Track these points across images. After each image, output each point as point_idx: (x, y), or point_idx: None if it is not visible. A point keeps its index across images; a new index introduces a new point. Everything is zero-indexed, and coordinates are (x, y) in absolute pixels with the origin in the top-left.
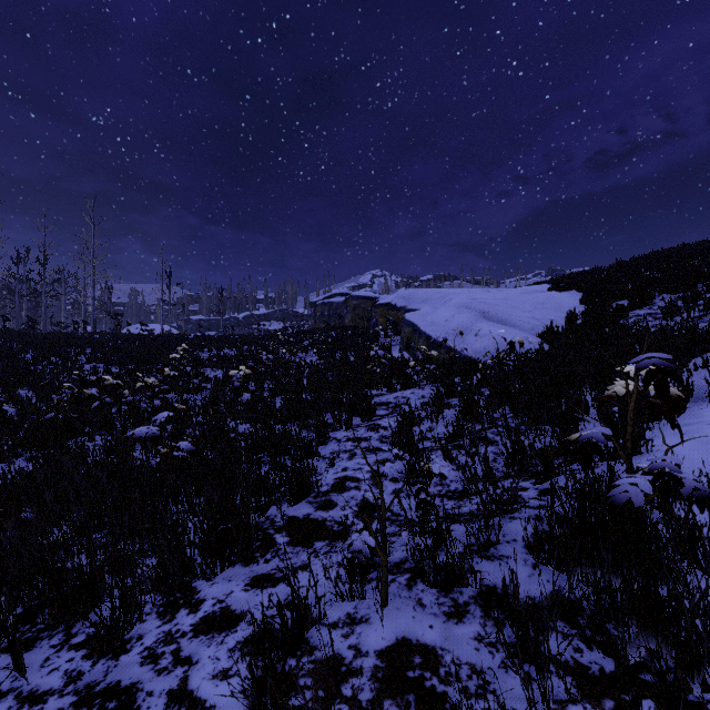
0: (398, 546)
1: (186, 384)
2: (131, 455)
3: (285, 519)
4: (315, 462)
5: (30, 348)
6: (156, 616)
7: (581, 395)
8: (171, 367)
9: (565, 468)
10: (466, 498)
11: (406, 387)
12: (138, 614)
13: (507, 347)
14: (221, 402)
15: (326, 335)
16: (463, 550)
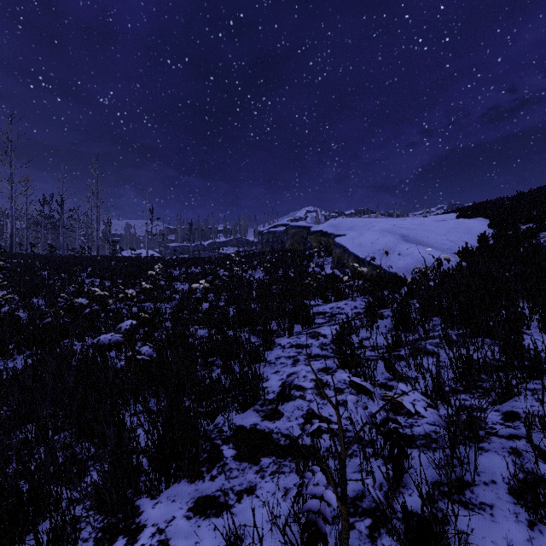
0: (351, 472)
1: (160, 295)
2: (107, 355)
3: (233, 429)
4: (262, 366)
5: (47, 267)
6: (93, 544)
7: (521, 309)
8: (150, 282)
9: (542, 394)
10: (416, 415)
11: (339, 299)
12: (71, 544)
13: (428, 265)
14: (186, 309)
15: (271, 257)
16: (431, 491)
